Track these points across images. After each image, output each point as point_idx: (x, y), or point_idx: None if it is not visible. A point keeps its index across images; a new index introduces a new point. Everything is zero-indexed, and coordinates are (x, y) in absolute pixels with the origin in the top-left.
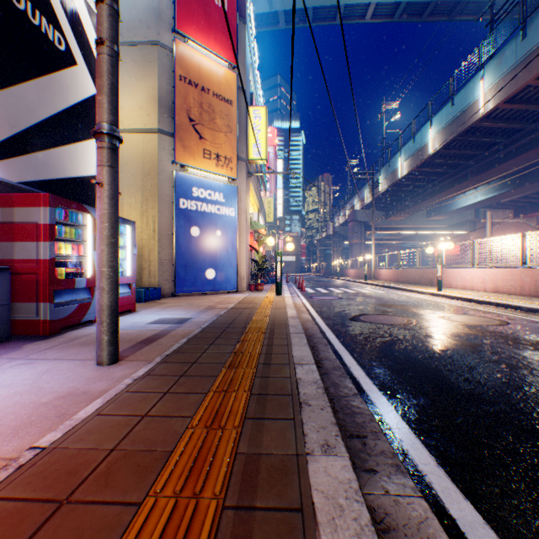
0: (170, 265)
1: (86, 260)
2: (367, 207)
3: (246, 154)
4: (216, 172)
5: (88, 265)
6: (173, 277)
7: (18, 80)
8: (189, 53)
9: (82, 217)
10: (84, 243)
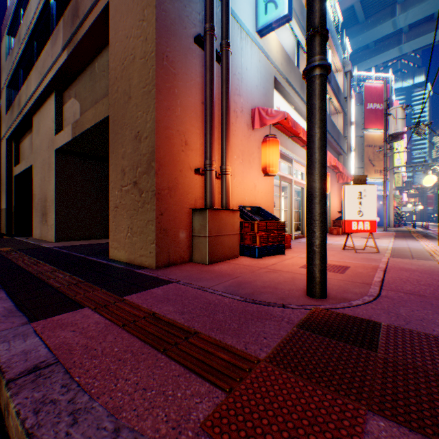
0: None
1: None
2: None
3: (392, 165)
4: (379, 177)
5: None
6: None
7: None
8: (367, 135)
9: None
10: None
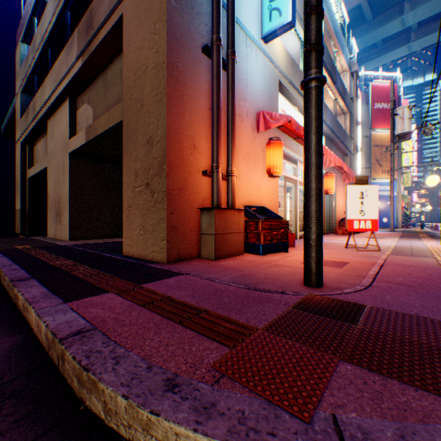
0: None
1: None
2: None
3: (400, 165)
4: (386, 178)
5: None
6: None
7: None
8: (375, 135)
9: None
10: None
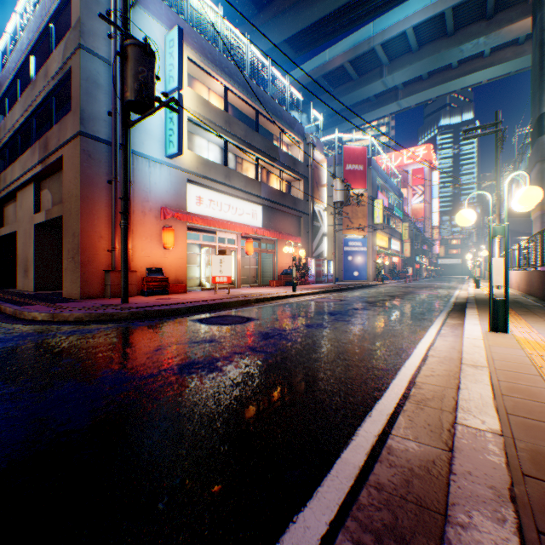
0: (340, 270)
1: (325, 270)
2: (510, 216)
3: (371, 223)
4: (358, 234)
5: (325, 271)
6: (341, 275)
7: (315, 238)
8: None
9: (324, 261)
10: (324, 266)
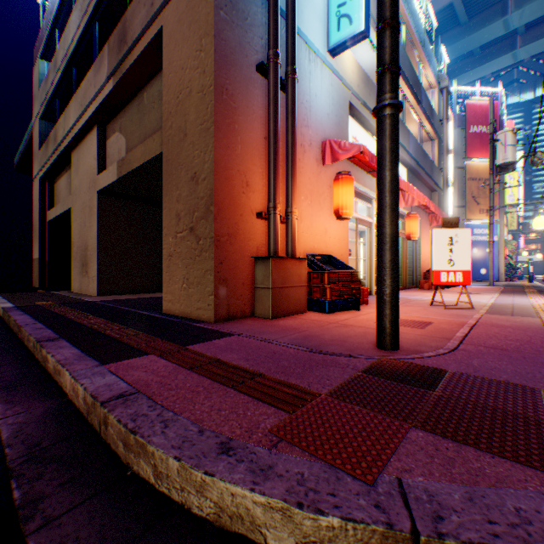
0: None
1: None
2: None
3: (502, 203)
4: (485, 219)
5: None
6: None
7: None
8: (470, 166)
9: None
10: None
